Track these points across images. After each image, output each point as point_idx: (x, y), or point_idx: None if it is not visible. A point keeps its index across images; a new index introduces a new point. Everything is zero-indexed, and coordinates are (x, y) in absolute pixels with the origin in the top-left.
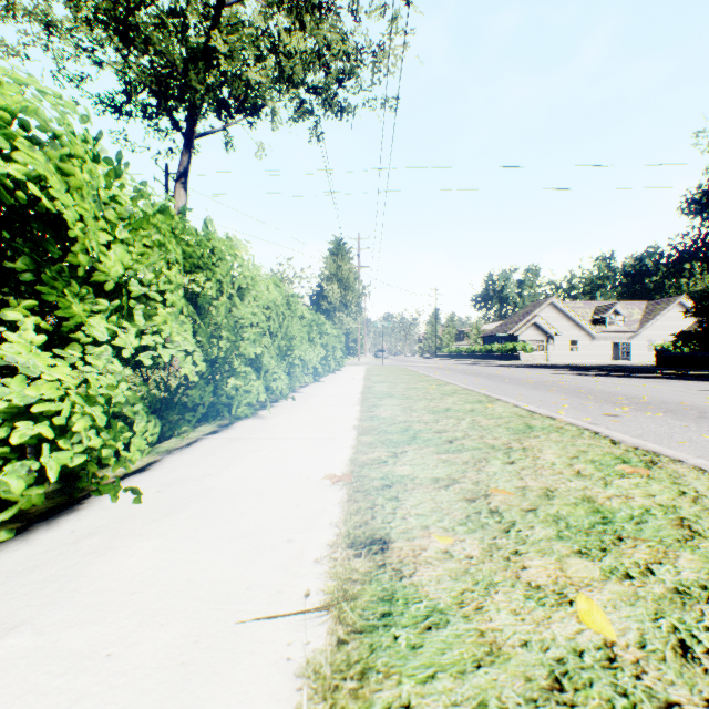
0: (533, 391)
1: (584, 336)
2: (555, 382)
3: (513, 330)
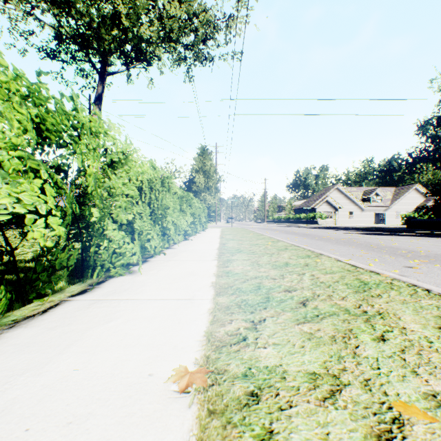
0: (339, 246)
1: (357, 209)
2: (350, 239)
3: (313, 205)
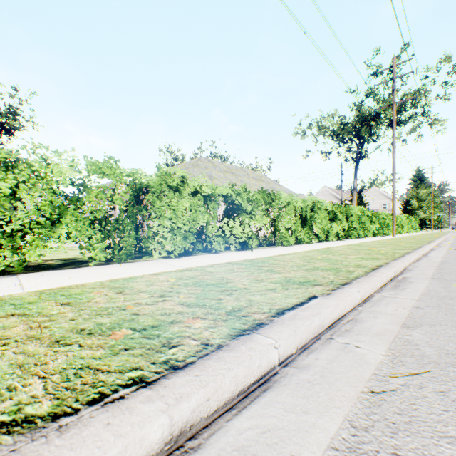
0: None
1: None
2: None
3: None
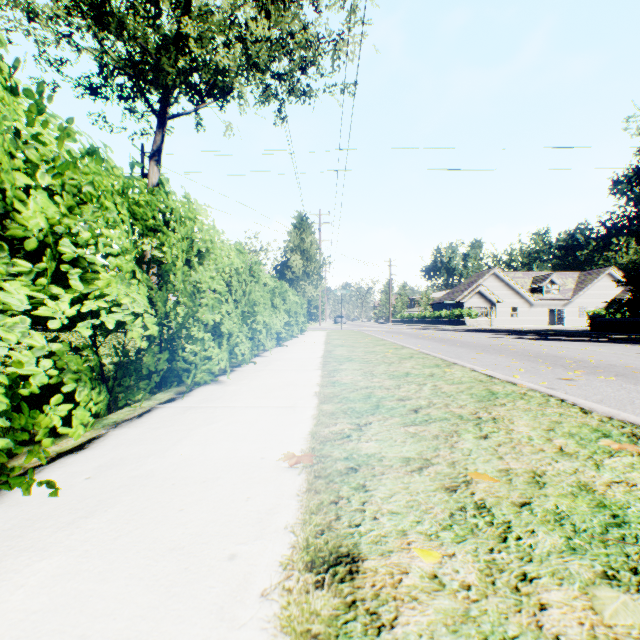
0: (484, 355)
1: (523, 303)
2: (503, 346)
3: (459, 298)
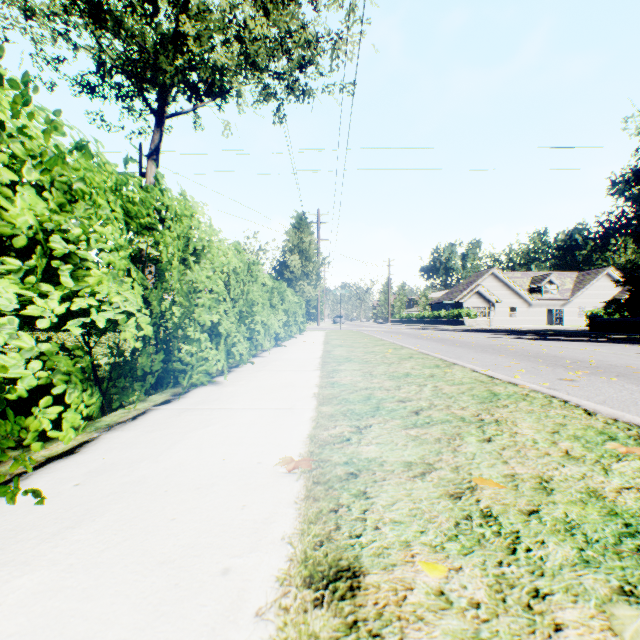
0: (484, 355)
1: (522, 303)
2: (502, 346)
3: (458, 298)
